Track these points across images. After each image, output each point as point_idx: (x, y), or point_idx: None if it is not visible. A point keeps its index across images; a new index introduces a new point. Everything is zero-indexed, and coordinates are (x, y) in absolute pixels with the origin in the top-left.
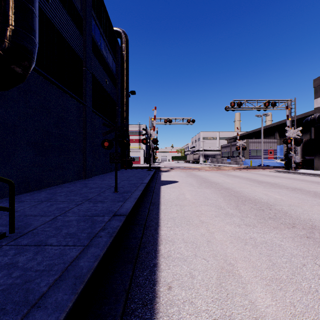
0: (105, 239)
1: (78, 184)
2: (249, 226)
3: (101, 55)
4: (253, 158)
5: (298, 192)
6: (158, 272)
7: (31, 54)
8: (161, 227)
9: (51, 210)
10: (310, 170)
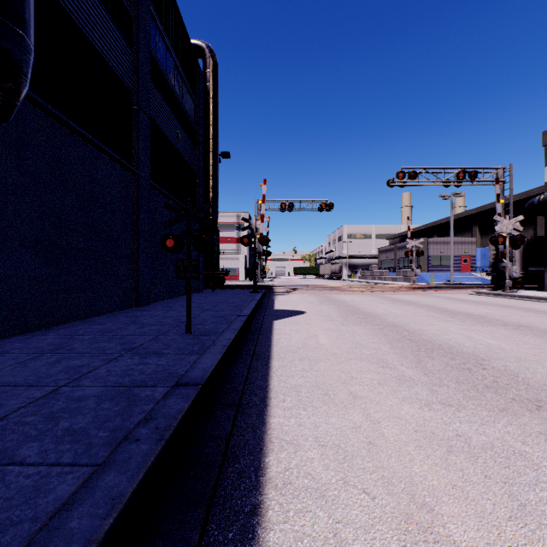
0: (145, 448)
1: (122, 317)
2: (449, 407)
3: (168, 87)
4: (435, 270)
5: (527, 333)
6: (260, 532)
7: (19, 67)
8: (271, 409)
9: (53, 373)
10: (537, 292)
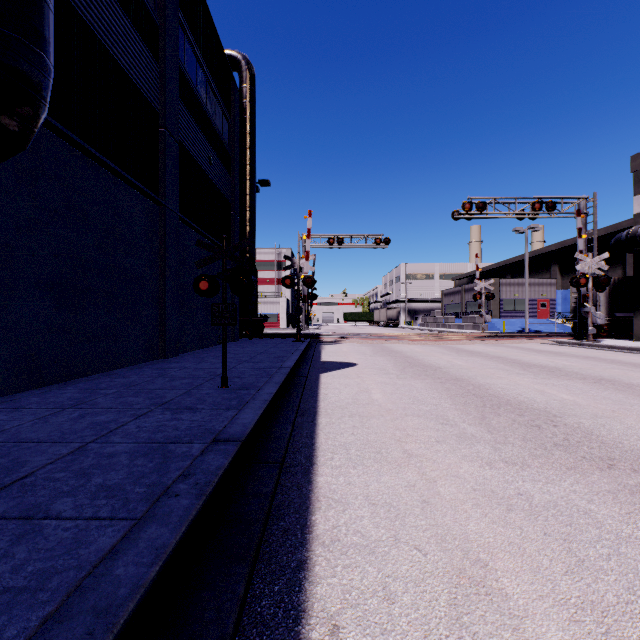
0: (185, 502)
1: (148, 369)
2: (513, 465)
3: (199, 105)
4: (508, 316)
5: (608, 387)
6: (307, 585)
7: (38, 90)
8: (318, 468)
9: (78, 429)
10: (625, 341)
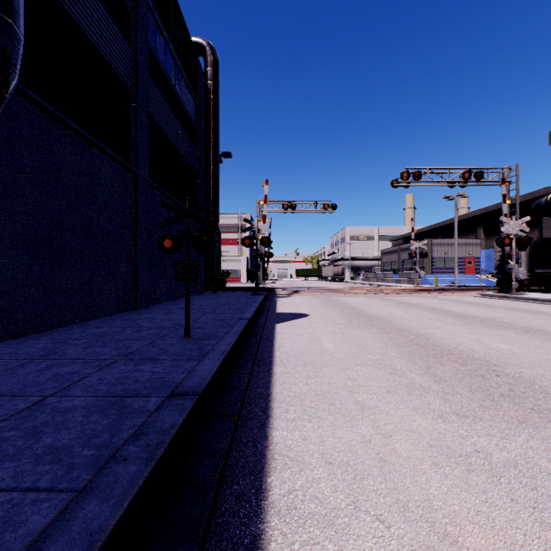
0: (133, 469)
1: (120, 320)
2: (464, 418)
3: (168, 85)
4: (439, 272)
5: (538, 337)
6: None
7: (7, 56)
8: (273, 421)
9: (41, 381)
10: (544, 294)
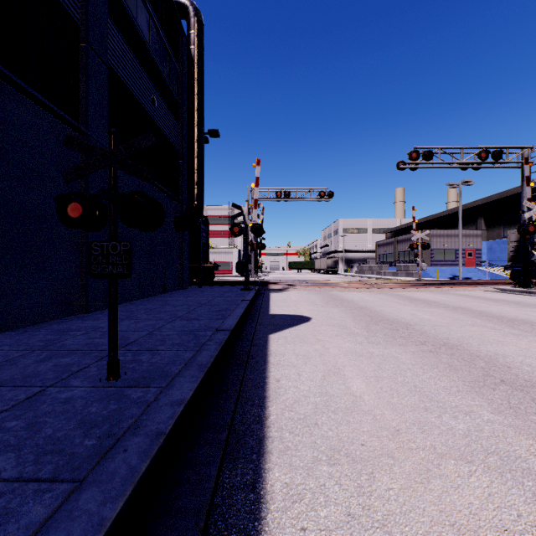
0: None
1: (43, 333)
2: None
3: (139, 38)
4: (438, 264)
5: None
6: None
7: None
8: None
9: None
10: None
